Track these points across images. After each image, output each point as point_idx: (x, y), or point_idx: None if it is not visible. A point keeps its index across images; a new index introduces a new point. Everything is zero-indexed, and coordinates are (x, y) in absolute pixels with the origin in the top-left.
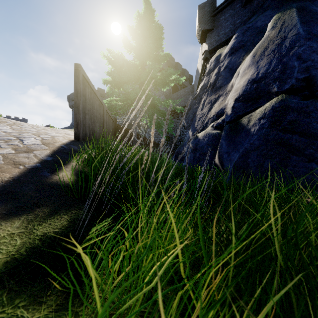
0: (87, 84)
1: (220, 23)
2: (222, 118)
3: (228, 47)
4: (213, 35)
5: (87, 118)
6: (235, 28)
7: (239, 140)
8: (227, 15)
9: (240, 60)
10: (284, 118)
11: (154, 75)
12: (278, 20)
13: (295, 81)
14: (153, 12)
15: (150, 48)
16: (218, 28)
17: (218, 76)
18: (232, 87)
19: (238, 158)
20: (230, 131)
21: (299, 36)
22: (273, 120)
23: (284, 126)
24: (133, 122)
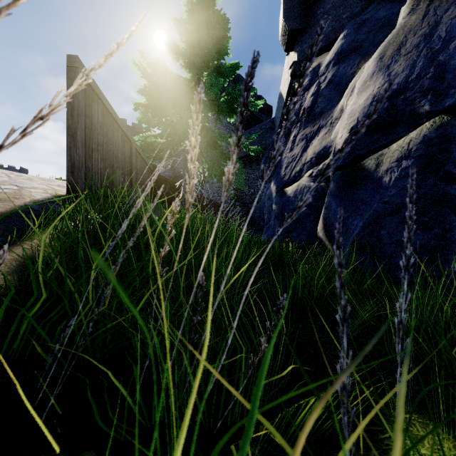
0: (96, 97)
1: (318, 19)
2: (327, 161)
3: (333, 52)
4: (306, 38)
5: (95, 158)
6: (340, 26)
7: (361, 198)
8: (328, 7)
9: (353, 70)
10: (448, 157)
11: (215, 97)
12: None
13: None
14: None
15: (209, 53)
16: (314, 26)
17: (317, 96)
18: (342, 112)
19: (362, 229)
20: (343, 182)
21: None
22: (425, 161)
23: (449, 171)
24: (183, 172)
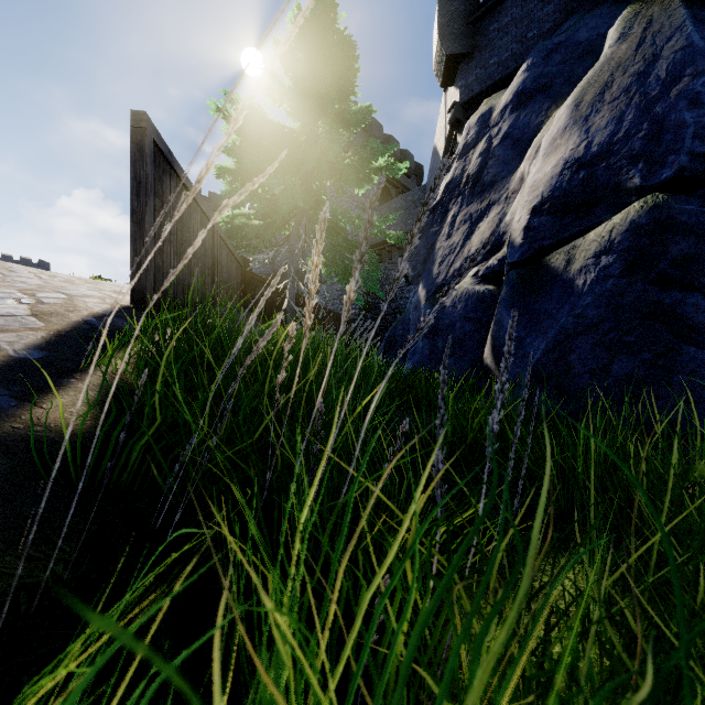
0: (168, 167)
1: (490, 39)
2: (500, 254)
3: (511, 92)
4: (472, 67)
5: (167, 252)
6: (524, 50)
7: (545, 309)
8: (505, 21)
9: (539, 120)
10: (663, 252)
11: (337, 157)
12: (634, 19)
13: (688, 159)
14: (335, 11)
15: (327, 93)
16: (485, 50)
17: (487, 158)
18: (523, 183)
19: (545, 353)
20: (521, 286)
21: (694, 51)
22: (632, 257)
23: (664, 271)
24: (288, 268)
